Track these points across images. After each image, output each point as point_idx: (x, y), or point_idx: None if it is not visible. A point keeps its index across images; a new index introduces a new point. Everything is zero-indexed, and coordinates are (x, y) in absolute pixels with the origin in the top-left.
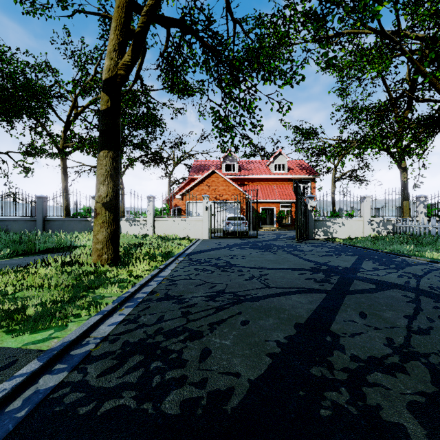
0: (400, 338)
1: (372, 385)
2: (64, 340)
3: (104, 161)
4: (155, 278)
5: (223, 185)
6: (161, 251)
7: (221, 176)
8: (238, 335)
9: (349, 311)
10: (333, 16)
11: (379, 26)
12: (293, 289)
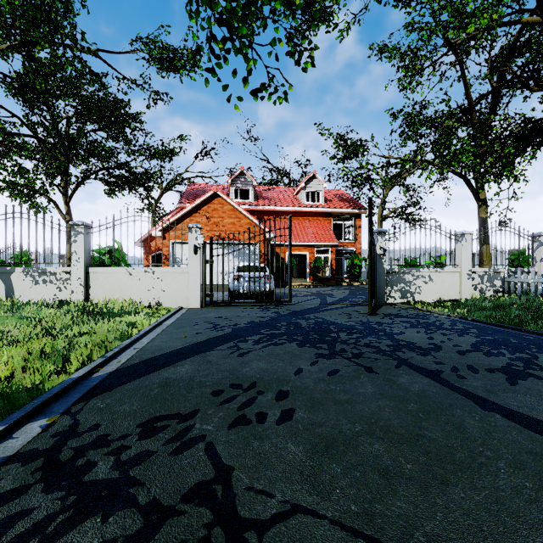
0: None
1: None
2: None
3: None
4: None
5: (230, 217)
6: None
7: (228, 202)
8: None
9: None
10: None
11: None
12: None
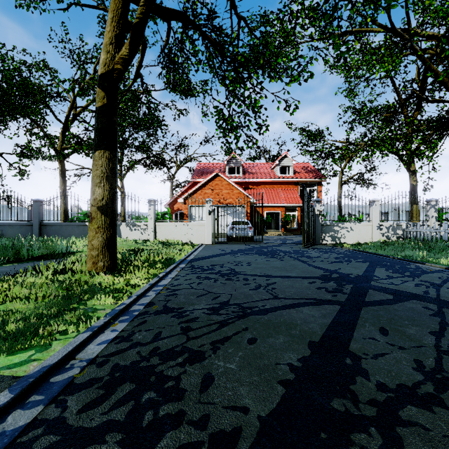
0: (430, 360)
1: (407, 424)
2: (44, 364)
3: (100, 162)
4: (154, 287)
5: (226, 189)
6: (161, 258)
7: (225, 179)
8: (245, 357)
9: (368, 326)
10: (346, 5)
11: (390, 22)
12: (303, 300)
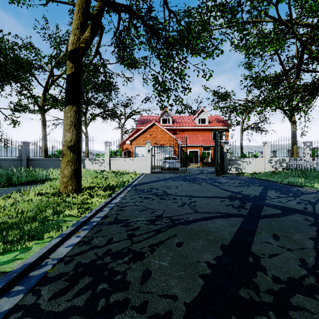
0: (311, 259)
1: (297, 308)
2: (25, 262)
3: (69, 114)
4: (108, 204)
5: (161, 134)
6: (114, 183)
7: (160, 127)
8: (174, 257)
9: (264, 233)
10: (247, 0)
11: (277, 15)
12: (216, 213)
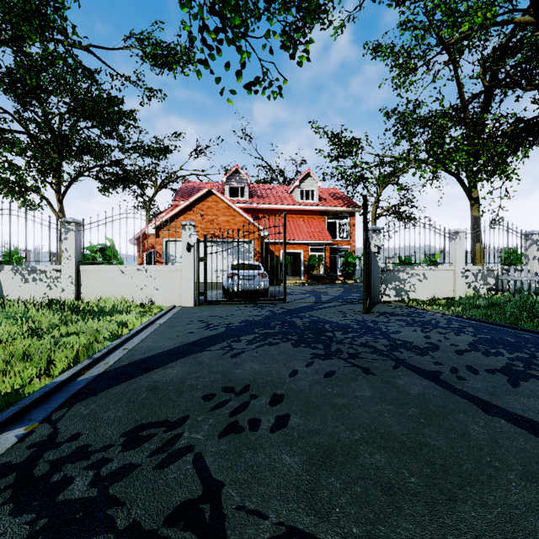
0: None
1: None
2: None
3: None
4: None
5: (225, 215)
6: None
7: (223, 199)
8: None
9: None
10: None
11: None
12: None
